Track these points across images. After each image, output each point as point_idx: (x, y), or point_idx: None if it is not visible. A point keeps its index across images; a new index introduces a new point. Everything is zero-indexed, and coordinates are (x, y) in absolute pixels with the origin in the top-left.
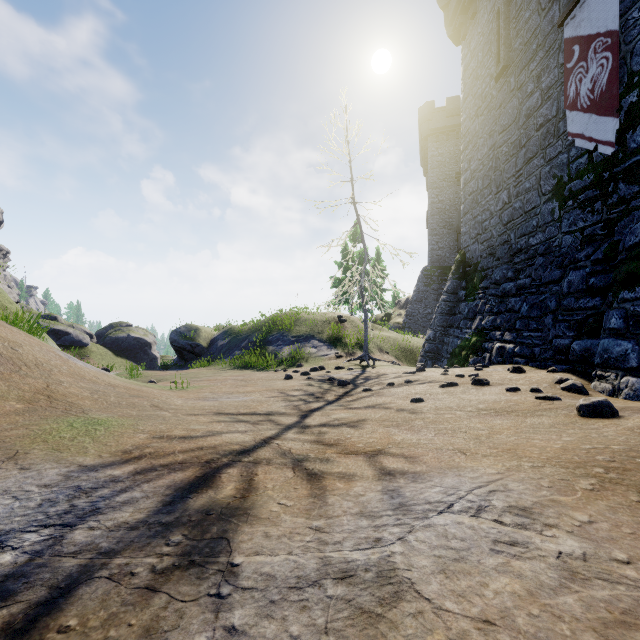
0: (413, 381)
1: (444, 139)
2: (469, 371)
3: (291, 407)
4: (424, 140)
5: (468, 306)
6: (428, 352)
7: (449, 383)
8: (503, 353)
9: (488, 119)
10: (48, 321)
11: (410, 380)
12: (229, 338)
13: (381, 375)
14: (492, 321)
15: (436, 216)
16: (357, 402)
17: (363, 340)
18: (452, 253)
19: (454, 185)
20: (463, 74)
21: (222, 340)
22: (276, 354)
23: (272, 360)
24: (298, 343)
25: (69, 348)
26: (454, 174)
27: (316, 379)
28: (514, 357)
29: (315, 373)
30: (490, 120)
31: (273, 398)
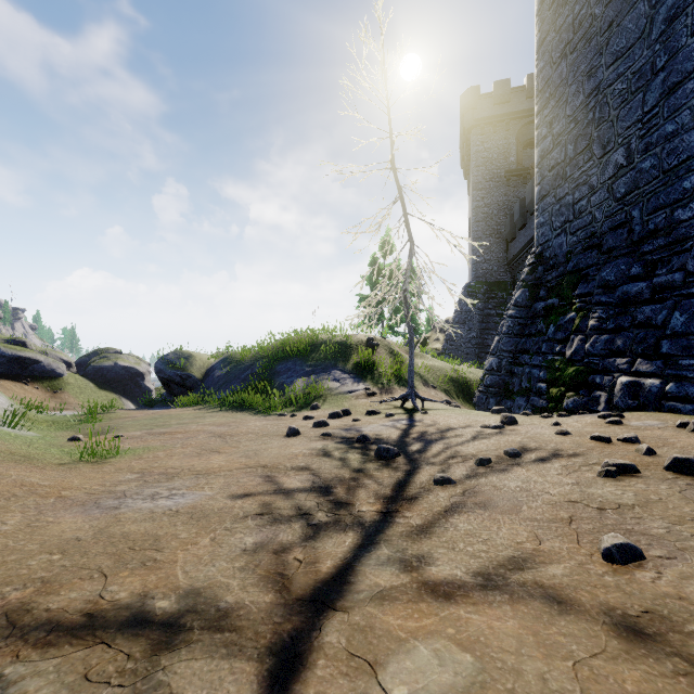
0: (520, 451)
1: (491, 131)
2: (600, 426)
3: (264, 562)
4: (467, 133)
5: (554, 322)
6: (490, 386)
7: (618, 466)
8: (637, 392)
9: (586, 53)
10: (12, 346)
11: (517, 451)
12: (227, 367)
13: (446, 431)
14: (606, 342)
15: (481, 222)
16: (441, 541)
17: (402, 370)
18: (501, 266)
19: (503, 186)
20: (539, 8)
21: (220, 370)
22: (284, 389)
23: (276, 399)
24: (314, 374)
25: (38, 379)
26: (503, 173)
27: (337, 437)
28: (665, 400)
29: (336, 422)
30: (589, 53)
31: (241, 502)
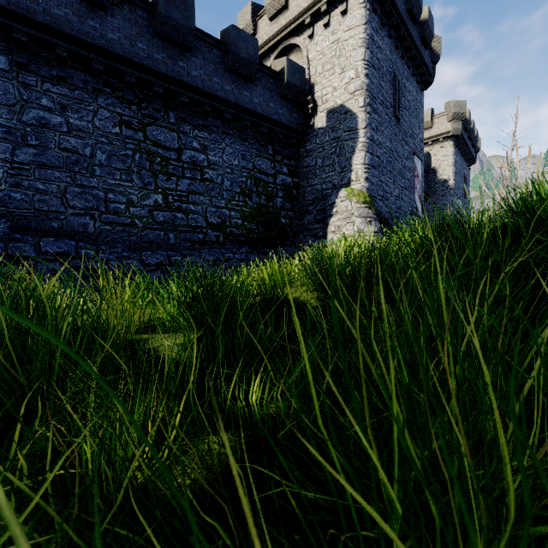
0: None
1: None
2: None
3: None
4: None
5: None
6: None
7: None
8: None
9: (390, 127)
10: None
11: None
12: None
13: None
14: None
15: None
16: None
17: None
18: None
19: None
20: (371, 37)
21: None
22: None
23: None
24: None
25: None
26: None
27: None
28: None
29: None
30: (391, 131)
31: None
